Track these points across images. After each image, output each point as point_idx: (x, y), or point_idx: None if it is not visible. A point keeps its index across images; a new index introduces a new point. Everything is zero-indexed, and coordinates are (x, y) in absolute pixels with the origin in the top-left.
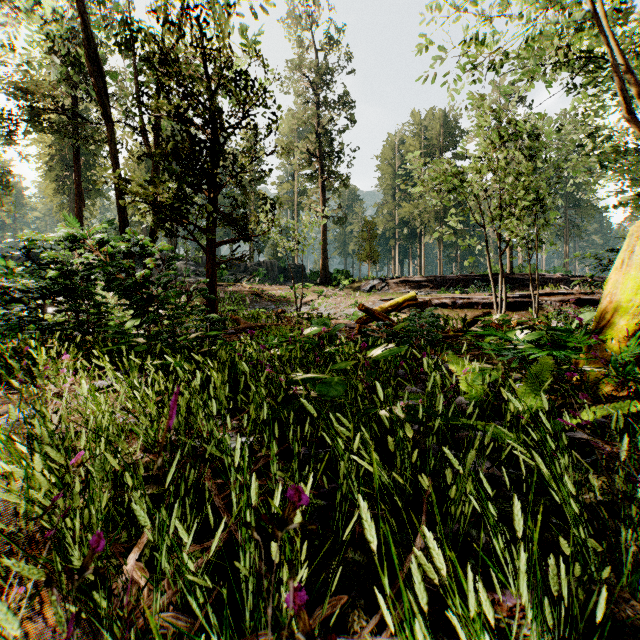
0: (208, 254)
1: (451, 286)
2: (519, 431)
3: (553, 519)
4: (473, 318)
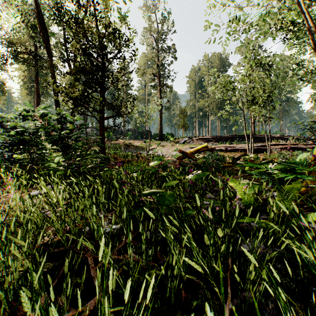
0: (100, 123)
1: (224, 141)
2: (278, 224)
3: (312, 287)
4: (237, 157)
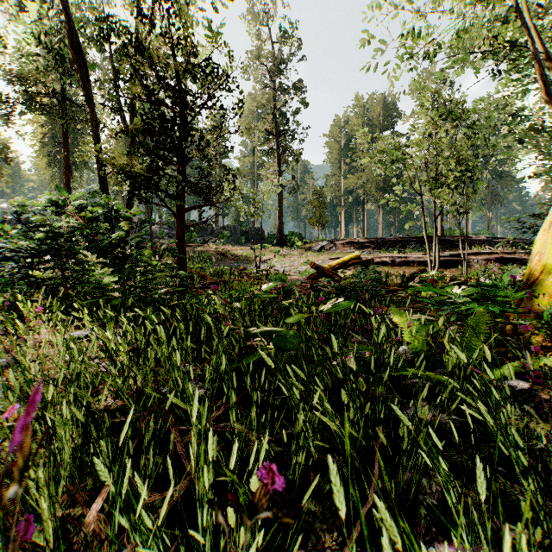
0: (178, 218)
1: (390, 247)
2: (461, 380)
3: (498, 467)
4: (411, 274)
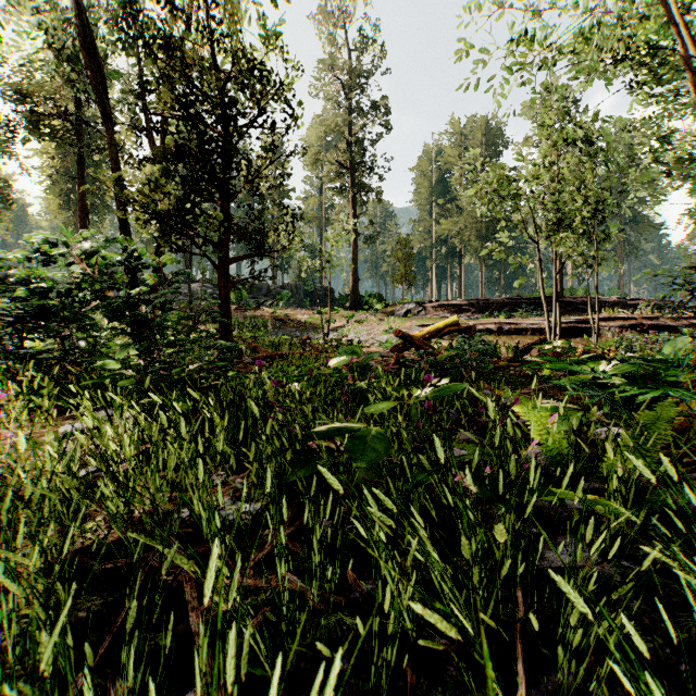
0: (221, 272)
1: (495, 310)
2: (629, 503)
3: None
4: (526, 346)
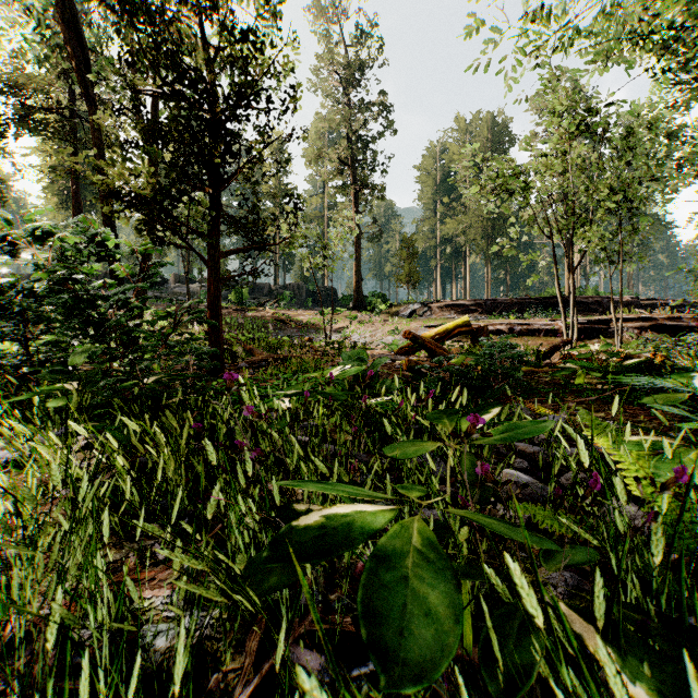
0: (210, 267)
1: (503, 311)
2: None
3: None
4: (547, 348)
